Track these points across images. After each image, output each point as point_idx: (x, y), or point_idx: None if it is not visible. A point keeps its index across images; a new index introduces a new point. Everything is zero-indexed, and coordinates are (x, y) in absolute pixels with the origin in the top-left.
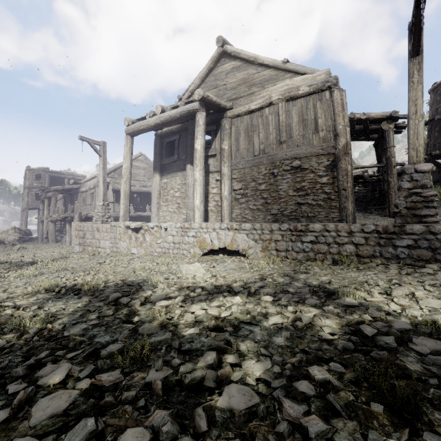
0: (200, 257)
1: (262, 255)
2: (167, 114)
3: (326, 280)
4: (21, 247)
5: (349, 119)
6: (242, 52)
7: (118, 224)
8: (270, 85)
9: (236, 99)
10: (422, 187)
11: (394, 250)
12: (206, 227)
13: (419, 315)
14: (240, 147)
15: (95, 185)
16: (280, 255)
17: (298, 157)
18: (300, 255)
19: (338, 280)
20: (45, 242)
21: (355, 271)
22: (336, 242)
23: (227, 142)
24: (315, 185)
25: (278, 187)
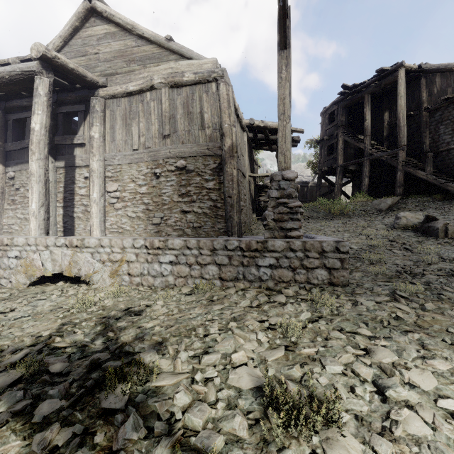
0: (24, 288)
1: (111, 282)
2: None
3: (149, 328)
4: None
5: (250, 125)
6: (116, 15)
7: None
8: (153, 64)
9: (111, 75)
10: (288, 196)
11: (257, 271)
12: (35, 244)
13: (199, 428)
14: (116, 138)
15: None
16: (134, 281)
17: (183, 156)
18: (157, 281)
19: (165, 328)
20: None
21: (203, 305)
22: (198, 262)
23: (97, 129)
24: (201, 190)
25: (162, 191)
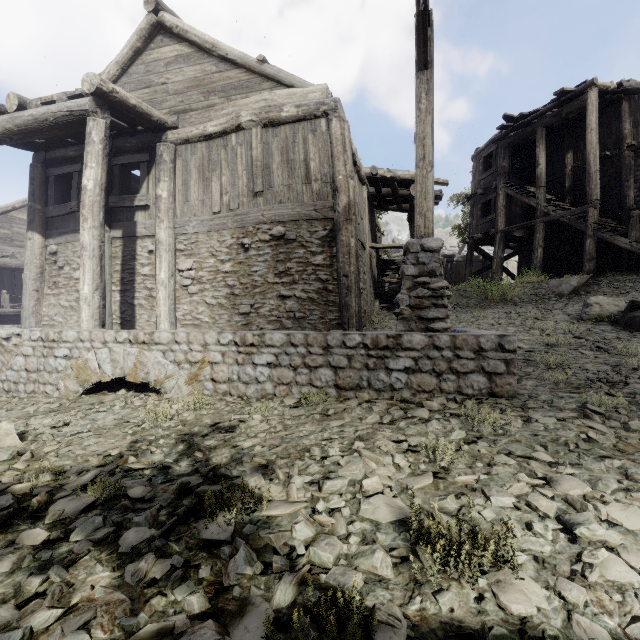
0: (75, 398)
1: (188, 390)
2: (28, 113)
3: (247, 448)
4: None
5: (371, 176)
6: (191, 30)
7: None
8: (239, 96)
9: (184, 112)
10: (430, 274)
11: (387, 376)
12: (89, 339)
13: (329, 565)
14: (191, 197)
15: None
16: (219, 389)
17: (280, 220)
18: (250, 389)
19: (268, 448)
20: None
21: (316, 421)
22: (306, 364)
23: (165, 186)
24: (306, 268)
25: (252, 269)
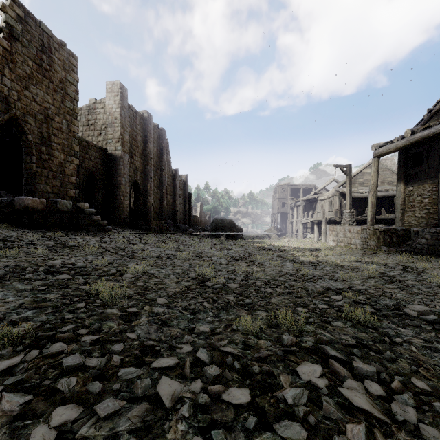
0: None
1: None
2: (417, 136)
3: None
4: (288, 240)
5: None
6: None
7: (368, 228)
8: None
9: None
10: None
11: None
12: None
13: None
14: None
15: (333, 195)
16: None
17: None
18: None
19: None
20: (295, 237)
21: None
22: None
23: None
24: None
25: None
